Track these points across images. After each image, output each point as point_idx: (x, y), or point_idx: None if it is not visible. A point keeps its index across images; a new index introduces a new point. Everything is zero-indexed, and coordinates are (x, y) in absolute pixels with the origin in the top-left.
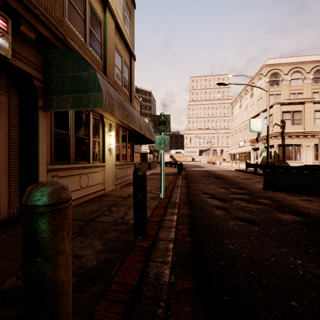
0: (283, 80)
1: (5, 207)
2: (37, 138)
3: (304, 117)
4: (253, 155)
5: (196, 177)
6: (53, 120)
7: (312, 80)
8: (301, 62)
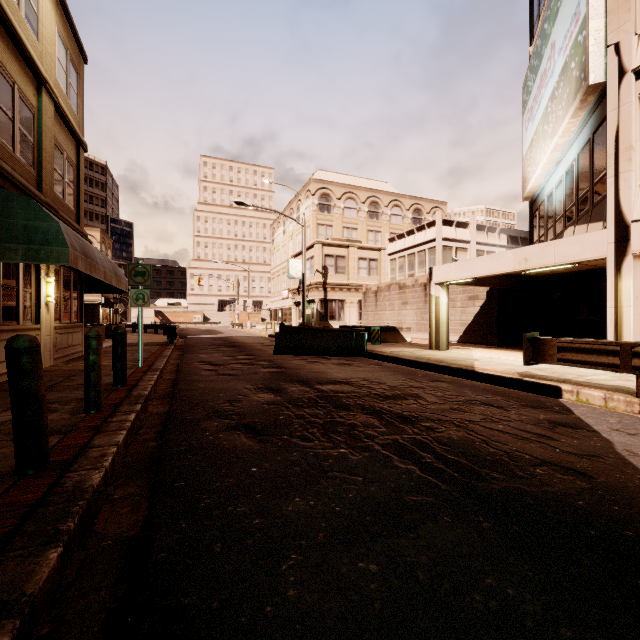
0: (336, 206)
1: None
2: None
3: (348, 264)
4: (295, 312)
5: (198, 347)
6: None
7: (367, 213)
8: (355, 186)
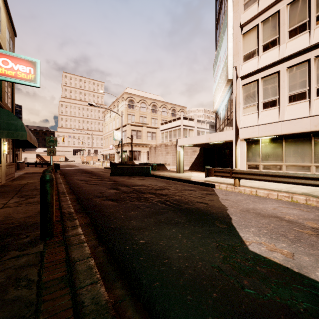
0: (136, 106)
1: None
2: None
3: (142, 134)
4: (117, 156)
5: (71, 173)
6: None
7: (151, 110)
8: (145, 97)
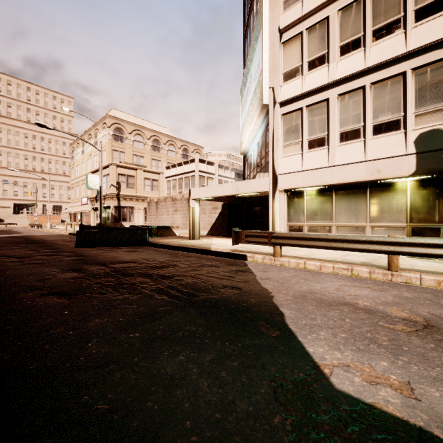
0: (127, 138)
1: None
2: None
3: (137, 182)
4: (93, 215)
5: None
6: None
7: (151, 147)
8: (142, 126)
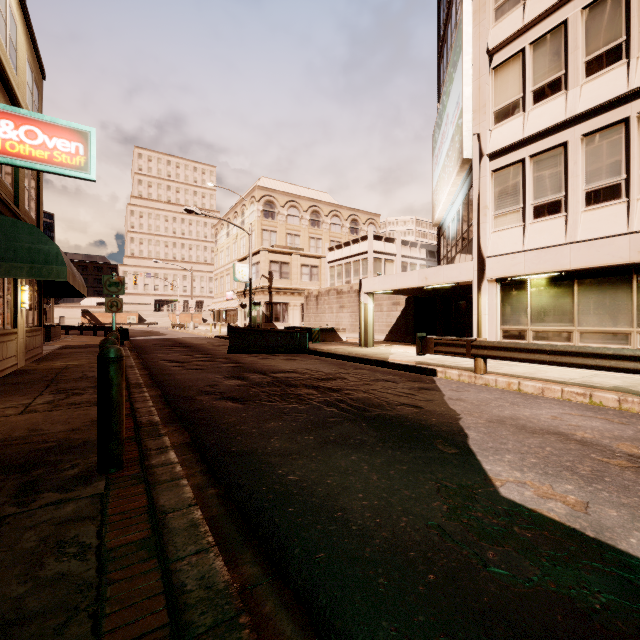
0: (280, 213)
1: None
2: None
3: (292, 270)
4: (241, 314)
5: (151, 348)
6: None
7: (309, 222)
8: (298, 195)
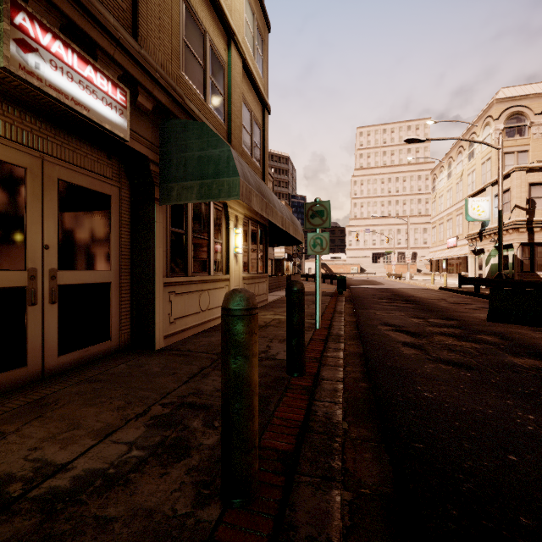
0: (533, 124)
1: (116, 331)
2: (153, 241)
3: None
4: (473, 262)
5: (368, 300)
6: (169, 215)
7: None
8: None
